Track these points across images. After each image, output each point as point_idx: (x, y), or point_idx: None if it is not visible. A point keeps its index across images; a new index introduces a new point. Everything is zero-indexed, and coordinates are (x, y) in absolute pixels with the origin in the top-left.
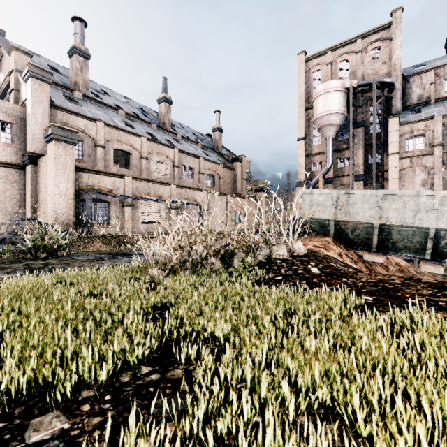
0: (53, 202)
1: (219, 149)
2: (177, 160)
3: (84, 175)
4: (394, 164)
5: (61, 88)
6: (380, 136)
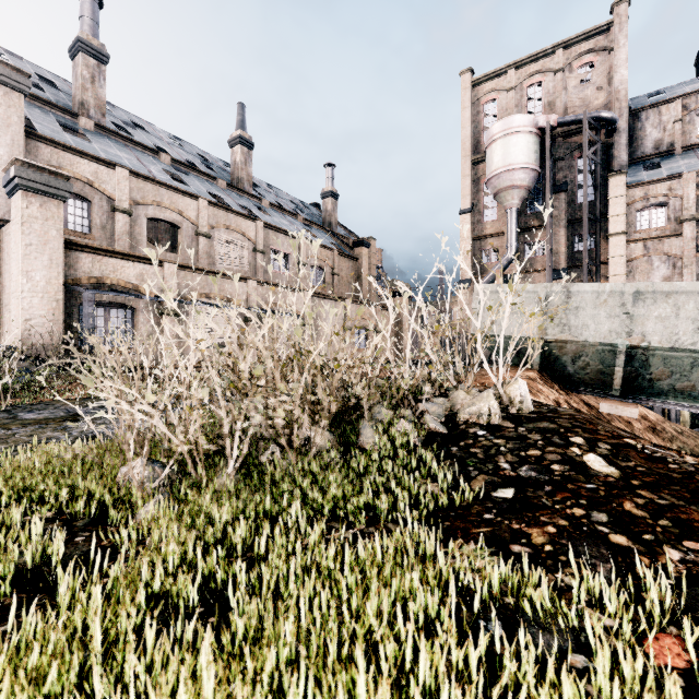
0: (19, 305)
1: (333, 227)
2: (261, 240)
3: (85, 258)
4: (618, 251)
5: (54, 110)
6: (594, 207)
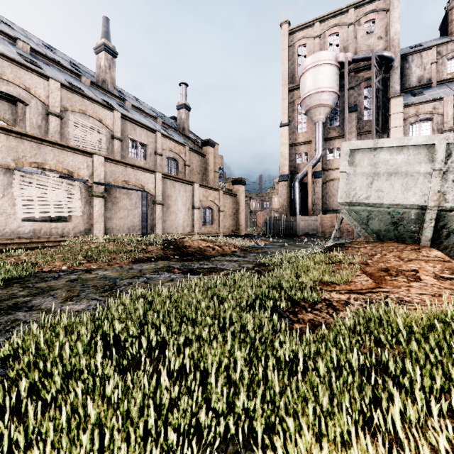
0: None
1: (186, 132)
2: (119, 129)
3: None
4: None
5: None
6: (376, 123)
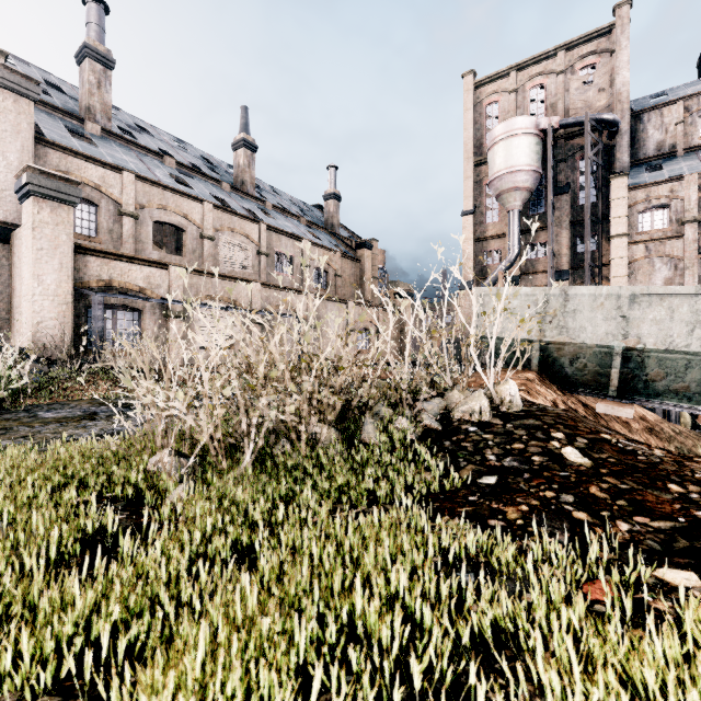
0: (31, 308)
1: (335, 229)
2: (265, 243)
3: (93, 262)
4: (619, 253)
5: (61, 115)
6: (596, 208)
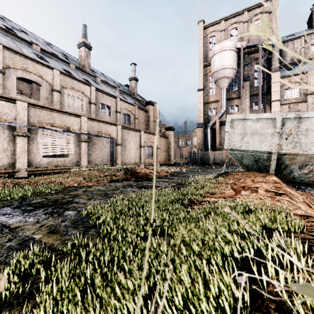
0: None
1: (135, 95)
2: (94, 97)
3: None
4: (276, 109)
5: None
6: (262, 88)
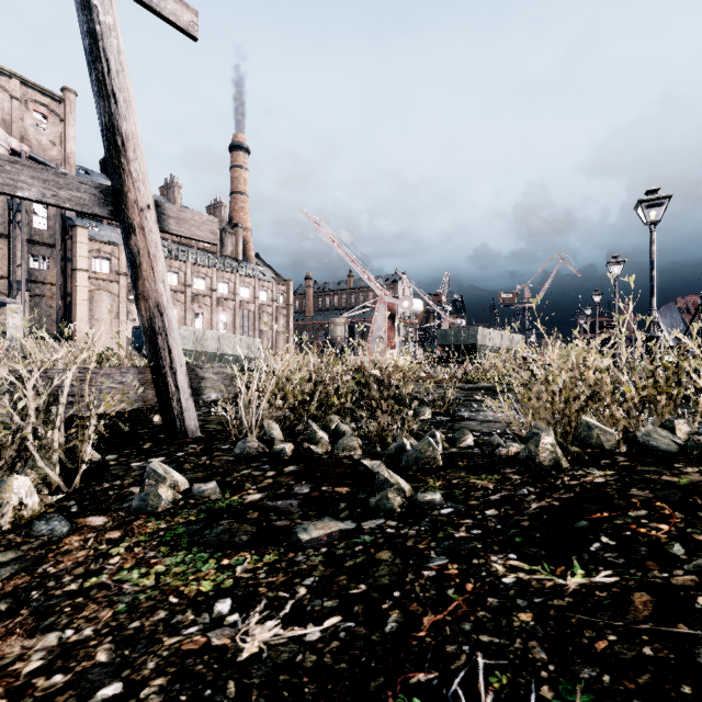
0: None
1: None
2: None
3: None
4: (83, 283)
5: None
6: (49, 236)
